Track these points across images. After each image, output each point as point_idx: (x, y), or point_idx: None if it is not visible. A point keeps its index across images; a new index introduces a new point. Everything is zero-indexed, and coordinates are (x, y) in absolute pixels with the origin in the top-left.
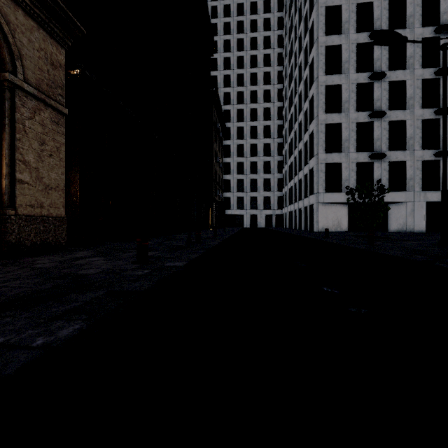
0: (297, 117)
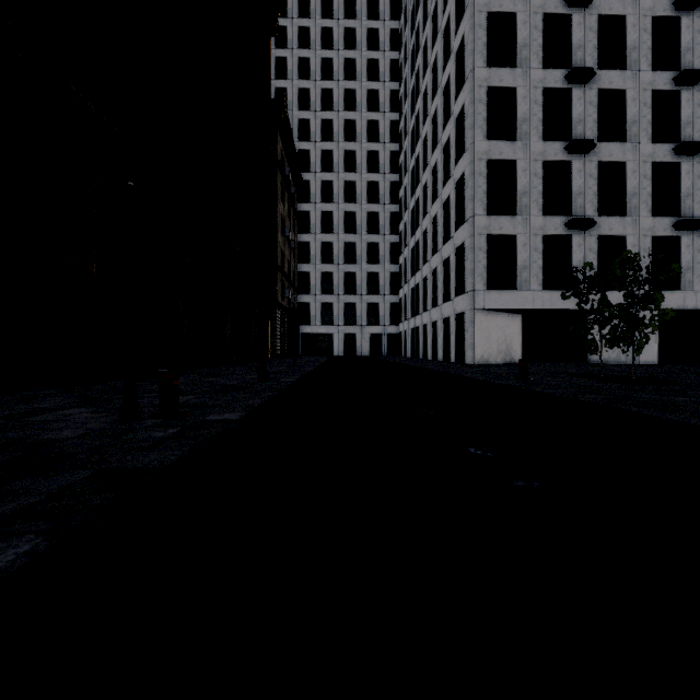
0: (429, 158)
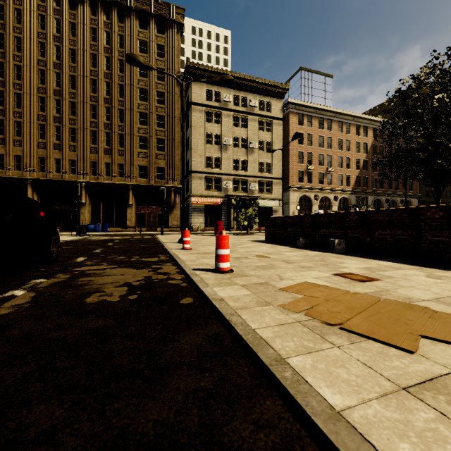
0: None
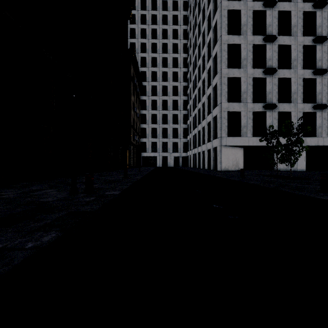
0: (201, 76)
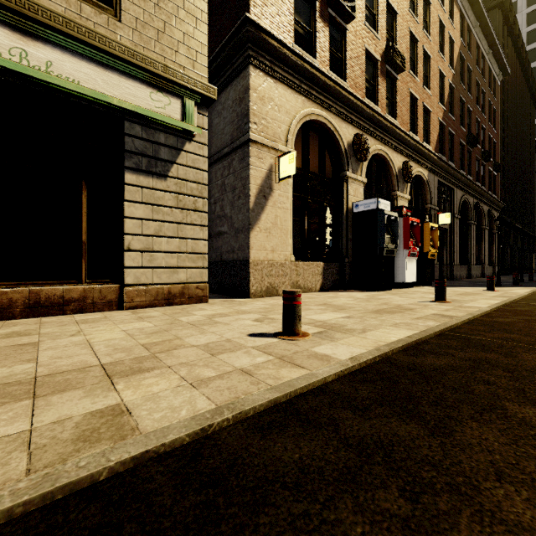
0: None
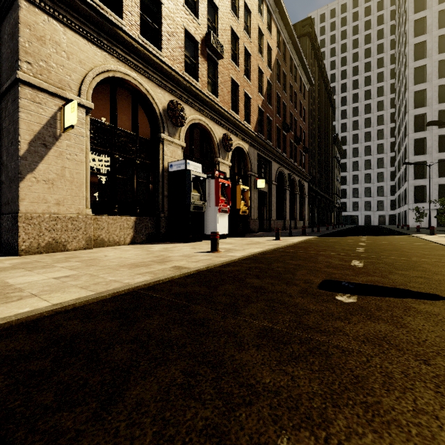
0: (401, 148)
